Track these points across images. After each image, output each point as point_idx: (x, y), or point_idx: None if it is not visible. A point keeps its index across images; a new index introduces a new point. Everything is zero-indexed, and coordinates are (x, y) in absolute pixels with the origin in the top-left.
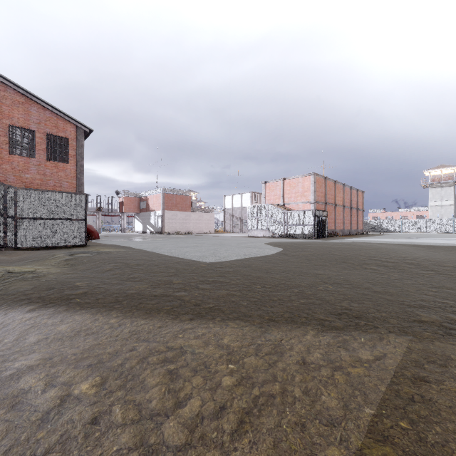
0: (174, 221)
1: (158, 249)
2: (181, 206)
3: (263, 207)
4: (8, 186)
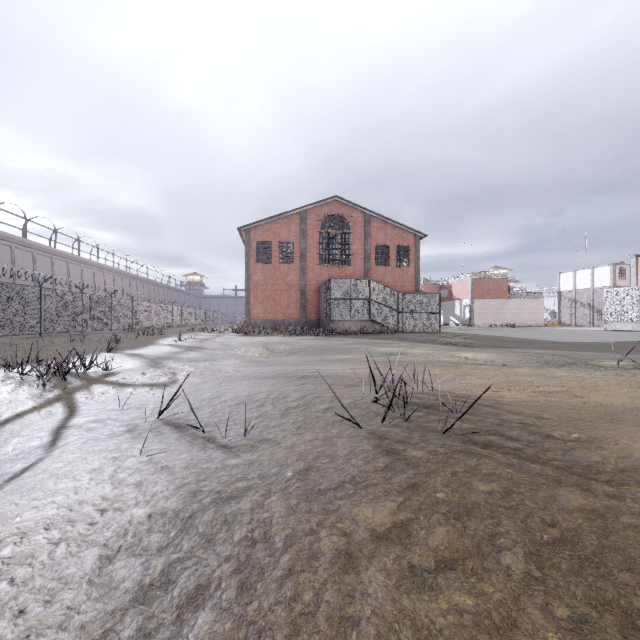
0: (485, 312)
1: (510, 335)
2: (494, 293)
3: (632, 291)
4: (399, 292)
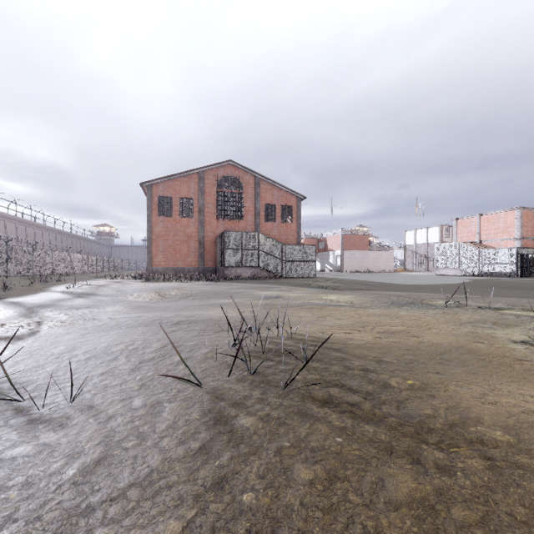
0: (352, 260)
1: (368, 279)
2: (359, 246)
3: (454, 246)
4: (283, 244)
